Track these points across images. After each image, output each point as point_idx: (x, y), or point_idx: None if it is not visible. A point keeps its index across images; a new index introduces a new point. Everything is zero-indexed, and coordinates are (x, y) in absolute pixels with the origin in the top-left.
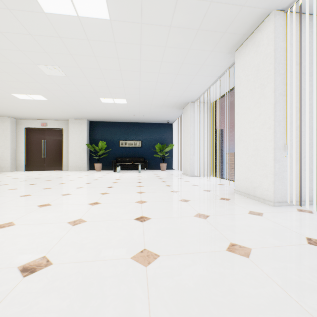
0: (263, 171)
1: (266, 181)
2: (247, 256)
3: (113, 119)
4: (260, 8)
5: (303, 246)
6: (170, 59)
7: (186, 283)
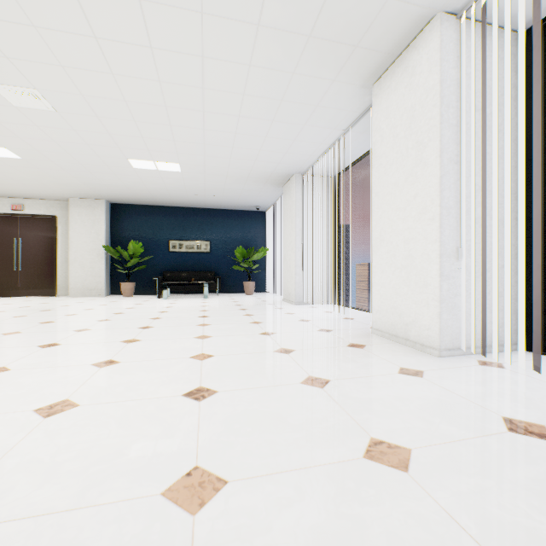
0: (422, 295)
1: (427, 313)
2: (405, 469)
3: (156, 201)
4: (417, 5)
5: (501, 437)
6: (259, 91)
7: None
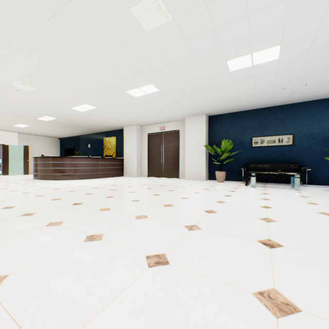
0: None
1: None
2: None
3: (241, 106)
4: None
5: None
6: None
7: None
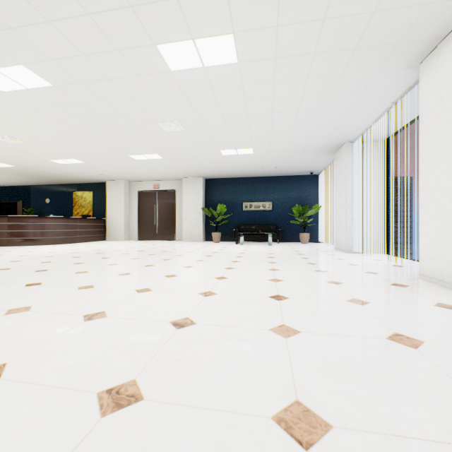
0: None
1: None
2: (415, 348)
3: (234, 175)
4: None
5: None
6: (313, 92)
7: (330, 357)
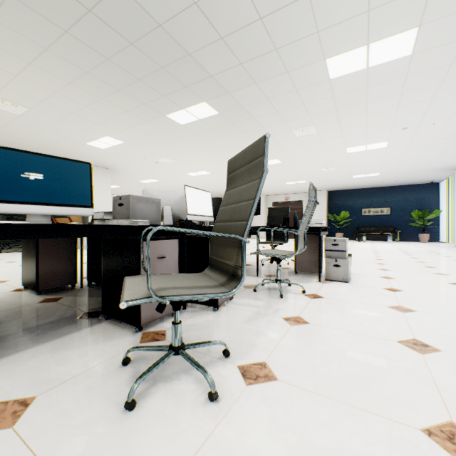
0: None
1: None
2: None
3: (354, 187)
4: None
5: None
6: (433, 149)
7: (438, 264)
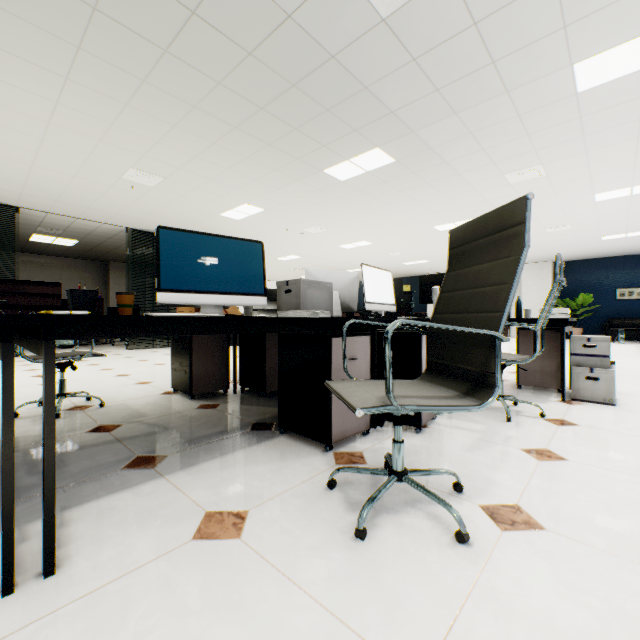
0: None
1: None
2: None
3: (603, 255)
4: None
5: None
6: None
7: None
